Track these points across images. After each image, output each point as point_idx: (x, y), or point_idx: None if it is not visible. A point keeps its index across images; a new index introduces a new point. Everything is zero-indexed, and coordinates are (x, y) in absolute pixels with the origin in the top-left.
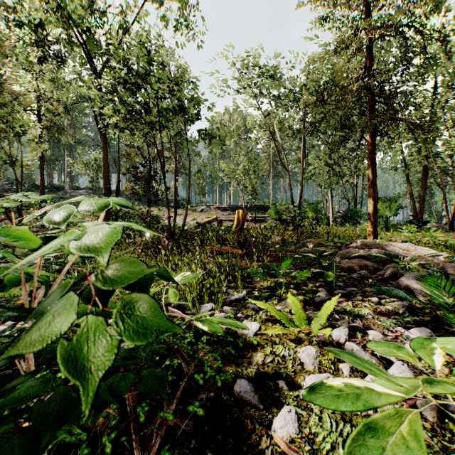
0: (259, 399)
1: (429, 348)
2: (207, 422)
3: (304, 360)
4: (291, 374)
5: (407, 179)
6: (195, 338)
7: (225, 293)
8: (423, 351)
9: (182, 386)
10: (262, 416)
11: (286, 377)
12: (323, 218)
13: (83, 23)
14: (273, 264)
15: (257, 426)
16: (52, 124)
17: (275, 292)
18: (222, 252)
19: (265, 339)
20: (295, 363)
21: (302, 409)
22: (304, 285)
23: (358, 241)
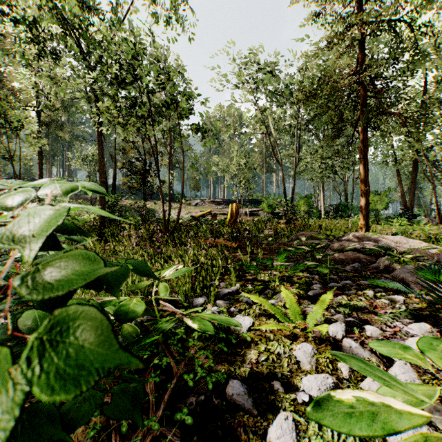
0: (253, 403)
1: (439, 350)
2: (197, 430)
3: (300, 358)
4: (286, 374)
5: (397, 173)
6: (186, 334)
7: (218, 286)
8: (433, 353)
9: (170, 388)
10: (257, 423)
11: (282, 378)
12: (314, 212)
13: (80, 21)
14: (266, 256)
15: (250, 436)
16: (51, 119)
17: (269, 285)
18: (215, 245)
19: (259, 335)
20: (291, 362)
21: (300, 414)
22: (298, 278)
23: (350, 234)
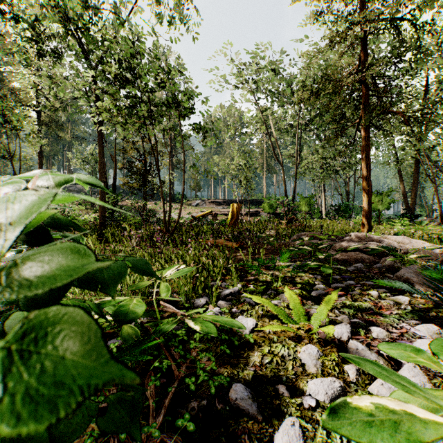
0: (258, 407)
1: None
2: (199, 437)
3: (305, 360)
4: (291, 377)
5: (399, 173)
6: (187, 335)
7: (220, 286)
8: None
9: (171, 392)
10: (262, 429)
11: (287, 381)
12: (316, 212)
13: (80, 20)
14: (268, 256)
15: None
16: (51, 119)
17: (271, 285)
18: (216, 245)
19: (262, 336)
20: (295, 364)
21: (306, 420)
22: (300, 278)
23: (353, 234)
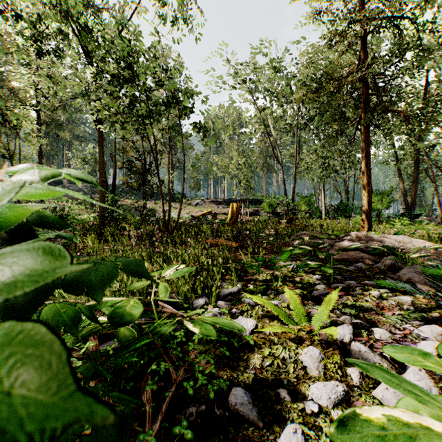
0: (258, 413)
1: None
2: None
3: (307, 363)
4: (293, 380)
5: (399, 173)
6: (186, 337)
7: (219, 286)
8: None
9: (168, 397)
10: (262, 436)
11: (288, 385)
12: (315, 211)
13: (79, 19)
14: (267, 256)
15: None
16: (51, 119)
17: (271, 285)
18: (216, 245)
19: (262, 338)
20: (297, 367)
21: (309, 426)
22: (300, 278)
23: (353, 233)
